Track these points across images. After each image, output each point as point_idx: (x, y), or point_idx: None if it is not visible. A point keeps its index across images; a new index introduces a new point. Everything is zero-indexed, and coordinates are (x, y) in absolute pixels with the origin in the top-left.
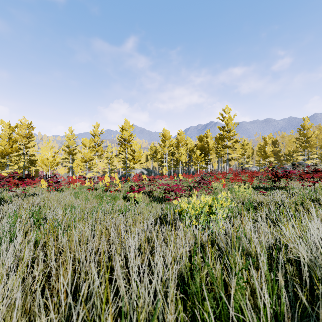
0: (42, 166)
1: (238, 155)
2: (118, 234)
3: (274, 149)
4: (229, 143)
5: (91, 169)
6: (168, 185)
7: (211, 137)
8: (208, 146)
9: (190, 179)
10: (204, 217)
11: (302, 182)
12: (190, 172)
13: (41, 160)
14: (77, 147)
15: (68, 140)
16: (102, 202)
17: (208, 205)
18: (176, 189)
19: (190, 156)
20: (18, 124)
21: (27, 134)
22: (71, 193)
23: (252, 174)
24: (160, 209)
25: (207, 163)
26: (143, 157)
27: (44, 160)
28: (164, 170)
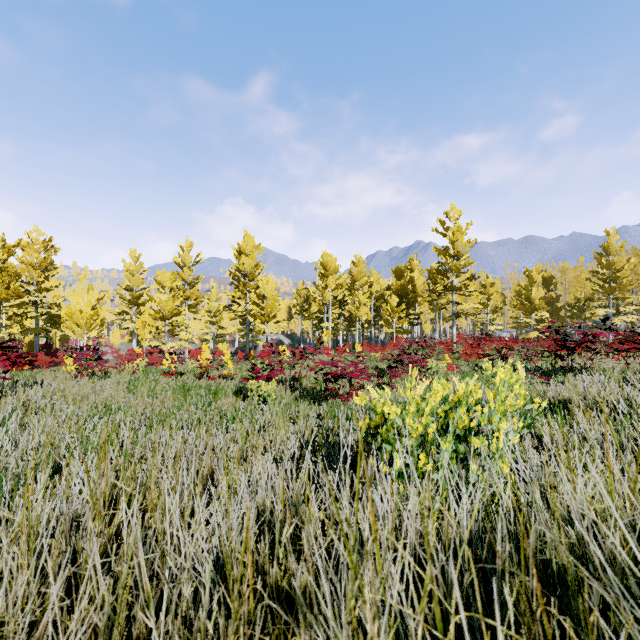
0: (73, 327)
1: (476, 305)
2: (204, 485)
3: (548, 294)
4: (457, 280)
5: (176, 334)
6: (333, 363)
7: (419, 270)
8: (414, 288)
9: (379, 355)
10: (452, 445)
11: (620, 358)
12: (378, 342)
13: (66, 314)
14: (148, 290)
15: (128, 276)
16: (185, 400)
17: (466, 407)
18: (351, 372)
19: (377, 308)
20: (21, 239)
21: (42, 261)
22: (120, 382)
23: (506, 344)
24: (315, 416)
25: (412, 322)
26: (282, 312)
27: (73, 315)
28: (325, 335)
